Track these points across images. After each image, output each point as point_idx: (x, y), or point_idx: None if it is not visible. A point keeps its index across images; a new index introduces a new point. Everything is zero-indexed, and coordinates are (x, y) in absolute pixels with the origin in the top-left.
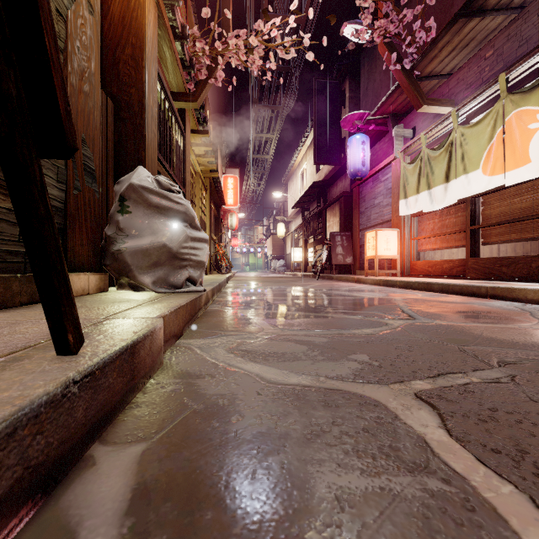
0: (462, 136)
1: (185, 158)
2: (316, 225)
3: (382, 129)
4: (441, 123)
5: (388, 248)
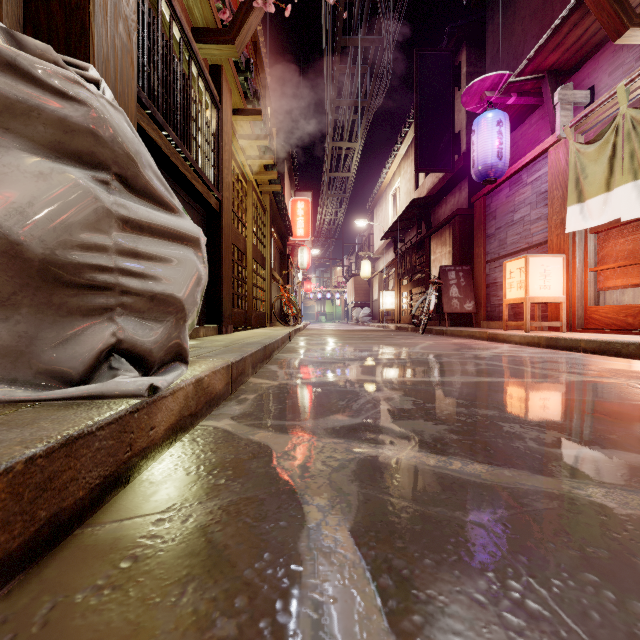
0: None
1: (221, 145)
2: (415, 259)
3: (529, 102)
4: None
5: (547, 286)
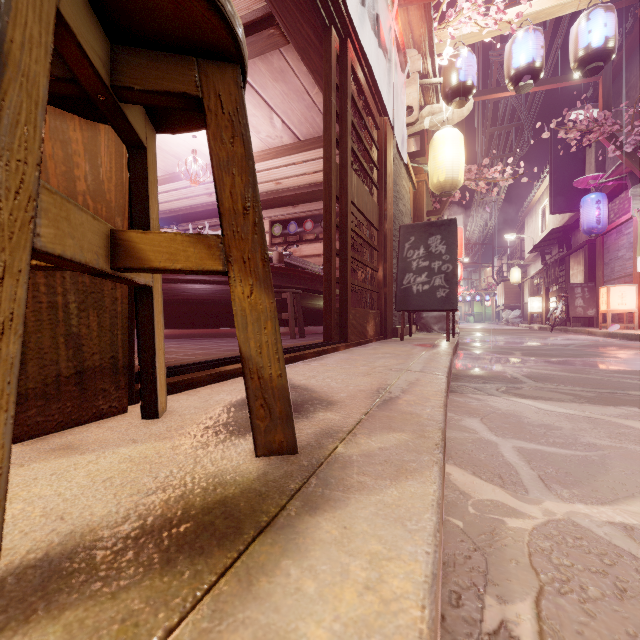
0: None
1: None
2: (557, 272)
3: (625, 182)
4: None
5: (623, 303)
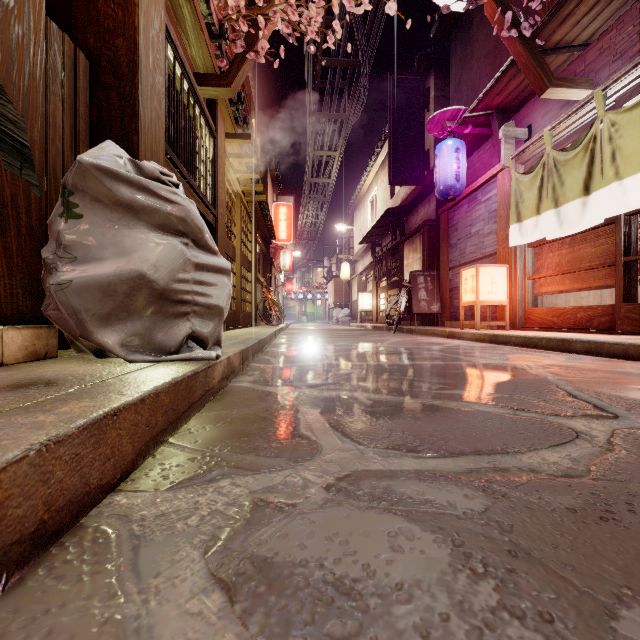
0: (613, 125)
1: (217, 168)
2: (390, 264)
3: (483, 132)
4: (577, 111)
5: (494, 291)
